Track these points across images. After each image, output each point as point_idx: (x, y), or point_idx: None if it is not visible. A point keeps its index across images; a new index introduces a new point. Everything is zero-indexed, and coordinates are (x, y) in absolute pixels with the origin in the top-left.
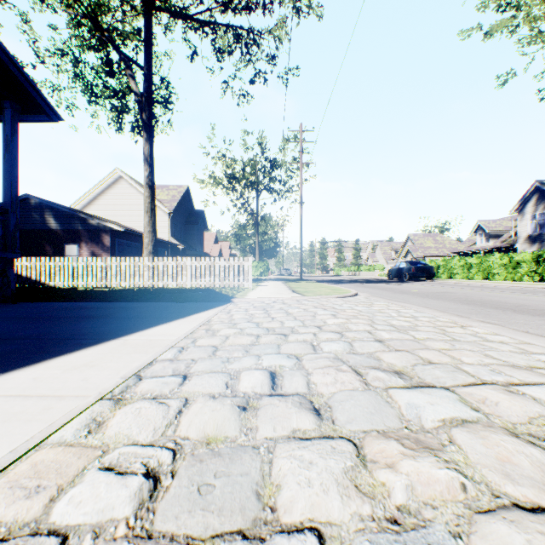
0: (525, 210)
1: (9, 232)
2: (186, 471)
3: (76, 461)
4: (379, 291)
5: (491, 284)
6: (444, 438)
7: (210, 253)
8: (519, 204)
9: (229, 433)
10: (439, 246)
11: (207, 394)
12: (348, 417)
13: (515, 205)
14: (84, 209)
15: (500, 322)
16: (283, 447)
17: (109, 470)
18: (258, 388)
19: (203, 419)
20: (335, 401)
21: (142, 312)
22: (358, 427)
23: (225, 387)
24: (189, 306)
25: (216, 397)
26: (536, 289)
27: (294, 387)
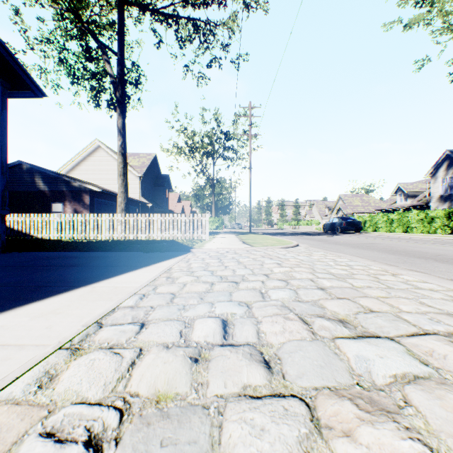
0: (438, 174)
1: (0, 192)
2: (130, 438)
3: (18, 423)
4: (316, 242)
5: (410, 236)
6: (399, 397)
7: (174, 210)
8: (432, 169)
9: (179, 390)
10: (365, 204)
11: (161, 344)
12: (299, 371)
13: (429, 170)
14: (69, 173)
15: (425, 270)
16: (234, 408)
17: (49, 436)
18: (210, 338)
19: (155, 372)
20: (284, 352)
21: (112, 261)
22: (309, 384)
23: (179, 336)
24: (154, 255)
25: (170, 347)
26: (449, 241)
27: (244, 336)
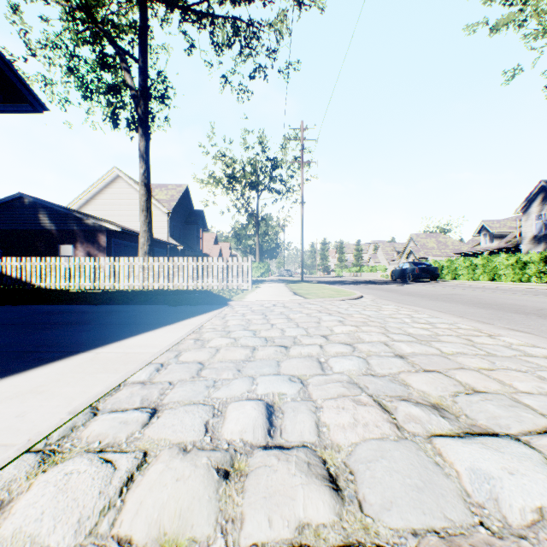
0: (531, 210)
1: None
2: None
3: None
4: (384, 293)
5: (499, 286)
6: None
7: (210, 254)
8: (524, 204)
9: (195, 534)
10: (442, 247)
11: (176, 444)
12: (384, 498)
13: (520, 205)
14: (81, 208)
15: (530, 329)
16: None
17: None
18: (248, 434)
19: (161, 497)
20: (359, 461)
21: (128, 318)
22: (404, 524)
23: (203, 432)
24: (182, 309)
25: (188, 450)
26: None
27: (298, 431)
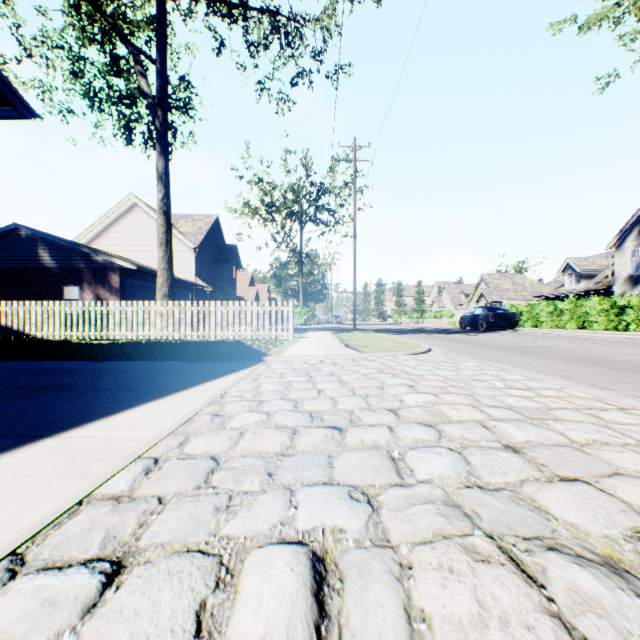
0: (625, 245)
1: None
2: None
3: None
4: (456, 345)
5: (592, 335)
6: None
7: (245, 297)
8: (617, 238)
9: None
10: (519, 289)
11: None
12: None
13: (613, 239)
14: (91, 243)
15: None
16: None
17: None
18: None
19: None
20: None
21: (131, 380)
22: None
23: (191, 634)
24: (203, 368)
25: None
26: None
27: (375, 639)
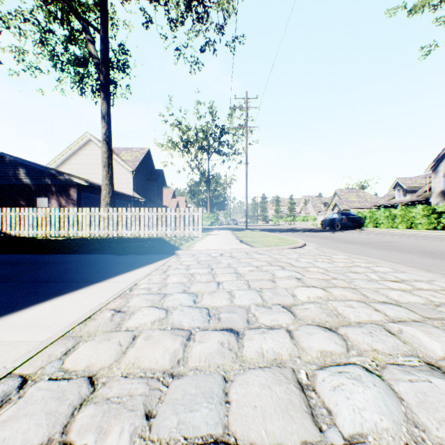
0: (439, 169)
1: None
2: None
3: None
4: (323, 240)
5: (419, 233)
6: None
7: (169, 206)
8: (433, 164)
9: None
10: (362, 200)
11: None
12: None
13: (430, 165)
14: (59, 167)
15: None
16: None
17: None
18: None
19: None
20: None
21: (60, 271)
22: None
23: None
24: (126, 260)
25: None
26: None
27: None
